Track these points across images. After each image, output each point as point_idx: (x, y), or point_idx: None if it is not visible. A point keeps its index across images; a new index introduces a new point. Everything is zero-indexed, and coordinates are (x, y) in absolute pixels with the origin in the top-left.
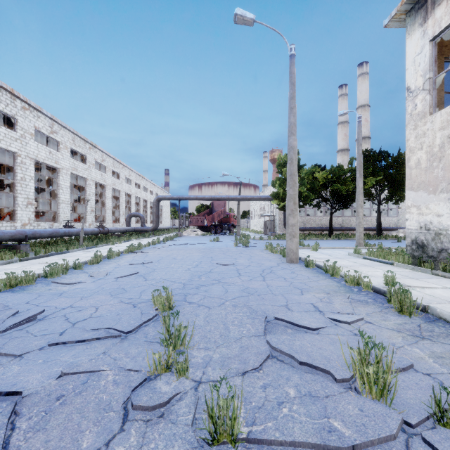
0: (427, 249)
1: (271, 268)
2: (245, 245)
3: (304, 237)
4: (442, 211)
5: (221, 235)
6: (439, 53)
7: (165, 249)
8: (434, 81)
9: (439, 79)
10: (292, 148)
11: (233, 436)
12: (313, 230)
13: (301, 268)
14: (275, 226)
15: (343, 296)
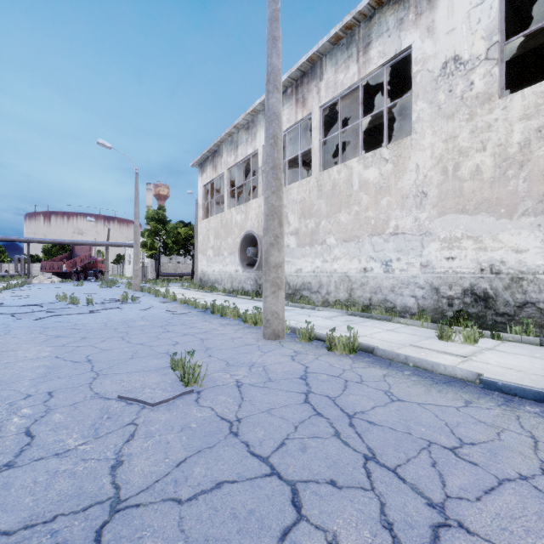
0: (202, 281)
1: (121, 293)
2: (109, 287)
3: (169, 281)
4: (205, 264)
5: (86, 282)
6: (212, 189)
7: (28, 291)
8: (205, 205)
9: (212, 201)
10: (137, 226)
11: (92, 304)
12: (182, 276)
13: (138, 293)
14: (148, 272)
15: (142, 295)
